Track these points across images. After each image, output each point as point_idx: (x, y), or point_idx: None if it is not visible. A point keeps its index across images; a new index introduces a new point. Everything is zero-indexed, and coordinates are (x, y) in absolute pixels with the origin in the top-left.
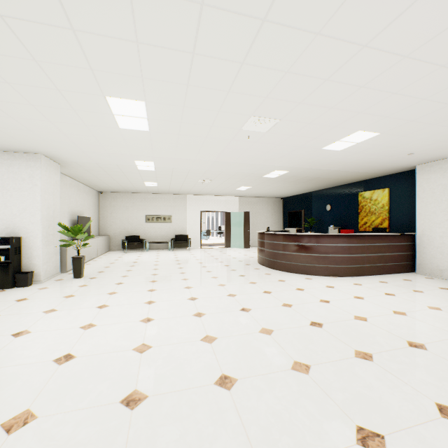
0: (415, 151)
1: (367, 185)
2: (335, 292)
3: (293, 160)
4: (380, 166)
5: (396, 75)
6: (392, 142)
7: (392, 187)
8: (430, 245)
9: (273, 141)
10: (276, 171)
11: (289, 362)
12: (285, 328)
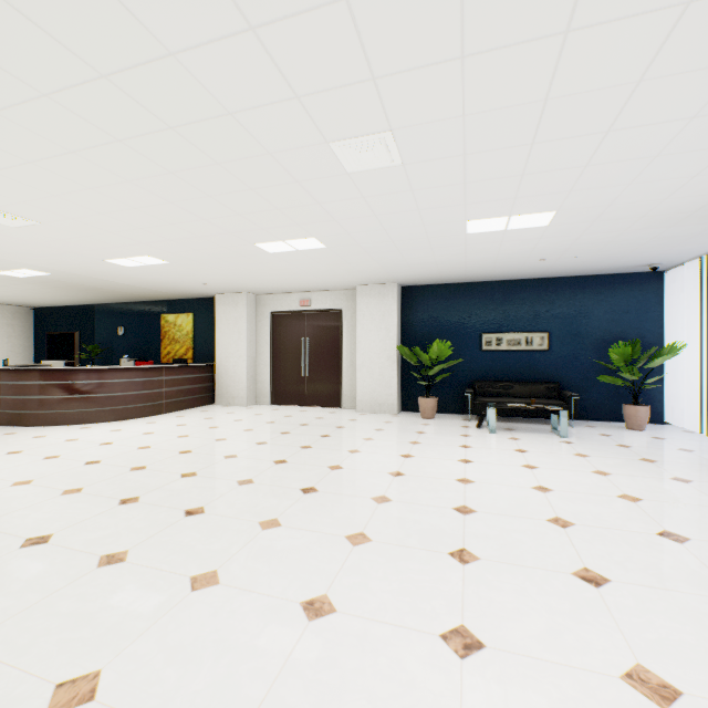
0: (209, 283)
1: (172, 307)
2: (123, 434)
3: (61, 263)
4: (182, 289)
5: (169, 231)
6: (185, 271)
7: (197, 313)
8: (227, 375)
9: (27, 237)
10: (28, 270)
11: (59, 493)
12: (51, 474)
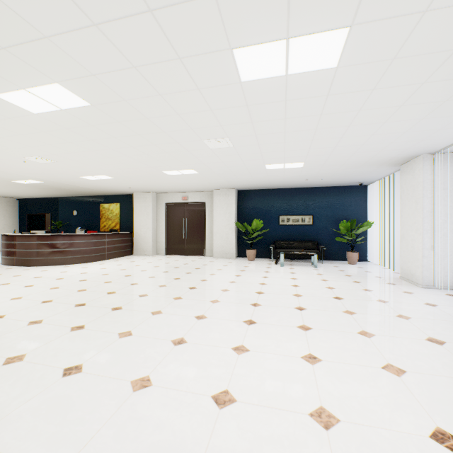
0: (132, 187)
1: (107, 199)
2: (89, 269)
3: (54, 178)
4: (115, 190)
5: (121, 166)
6: (121, 182)
7: (122, 203)
8: (140, 238)
9: (44, 167)
10: (32, 180)
11: (76, 291)
12: (66, 285)
